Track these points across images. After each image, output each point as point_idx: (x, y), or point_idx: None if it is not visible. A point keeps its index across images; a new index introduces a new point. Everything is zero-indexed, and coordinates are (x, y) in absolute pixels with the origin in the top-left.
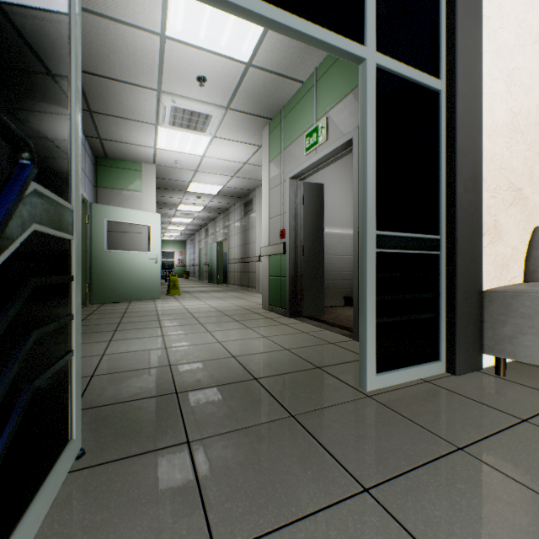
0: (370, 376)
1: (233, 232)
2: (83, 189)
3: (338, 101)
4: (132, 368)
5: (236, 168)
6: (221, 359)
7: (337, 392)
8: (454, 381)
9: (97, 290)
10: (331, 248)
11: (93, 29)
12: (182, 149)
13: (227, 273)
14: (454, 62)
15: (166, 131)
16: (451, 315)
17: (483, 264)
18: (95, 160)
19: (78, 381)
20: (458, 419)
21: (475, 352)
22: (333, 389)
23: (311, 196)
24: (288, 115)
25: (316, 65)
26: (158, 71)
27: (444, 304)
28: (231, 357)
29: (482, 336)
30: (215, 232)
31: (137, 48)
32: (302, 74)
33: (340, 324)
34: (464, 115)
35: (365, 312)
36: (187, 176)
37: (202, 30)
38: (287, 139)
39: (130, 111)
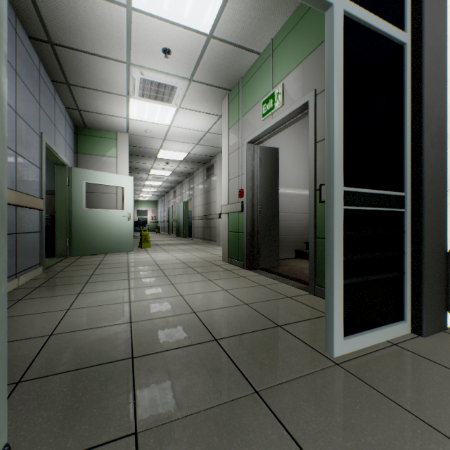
0: (337, 341)
1: (197, 193)
2: (64, 154)
3: (294, 67)
4: (93, 325)
5: (199, 137)
6: (182, 315)
7: (302, 359)
8: (423, 345)
9: (76, 243)
10: (283, 206)
11: (63, 1)
12: (151, 119)
13: (192, 228)
14: (420, 13)
15: (136, 103)
16: (417, 274)
17: (447, 221)
18: (76, 130)
19: (0, 366)
20: (446, 400)
21: (441, 312)
22: (297, 354)
23: (266, 159)
24: (246, 85)
25: (272, 36)
26: (127, 43)
27: (409, 263)
28: (191, 313)
29: (449, 296)
30: (181, 193)
31: (106, 20)
32: (259, 45)
33: (294, 277)
34: (430, 68)
35: (331, 273)
36: (156, 144)
37: (166, 1)
38: (245, 107)
39: (103, 84)
